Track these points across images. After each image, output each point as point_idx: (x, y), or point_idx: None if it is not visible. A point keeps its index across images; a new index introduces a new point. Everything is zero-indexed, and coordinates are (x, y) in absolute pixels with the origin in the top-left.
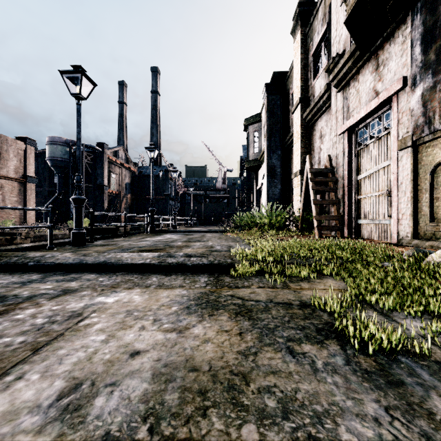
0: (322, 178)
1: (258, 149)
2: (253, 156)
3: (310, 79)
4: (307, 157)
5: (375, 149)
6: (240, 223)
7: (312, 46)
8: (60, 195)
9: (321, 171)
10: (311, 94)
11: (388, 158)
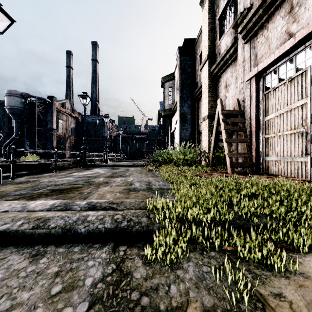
0: (233, 119)
1: (172, 101)
2: (168, 106)
3: (216, 40)
4: (219, 100)
5: (286, 90)
6: (158, 159)
7: (218, 12)
8: (17, 136)
9: (231, 113)
10: (217, 52)
11: (303, 97)
